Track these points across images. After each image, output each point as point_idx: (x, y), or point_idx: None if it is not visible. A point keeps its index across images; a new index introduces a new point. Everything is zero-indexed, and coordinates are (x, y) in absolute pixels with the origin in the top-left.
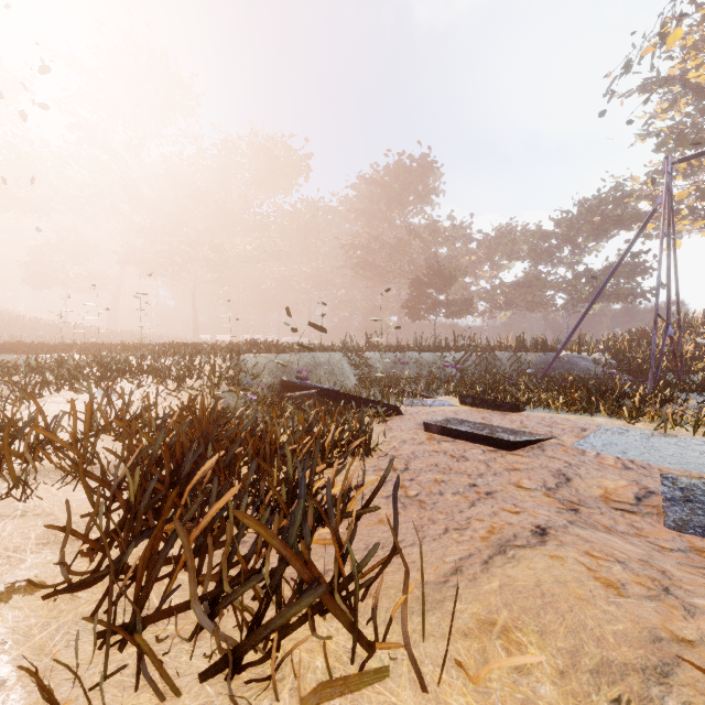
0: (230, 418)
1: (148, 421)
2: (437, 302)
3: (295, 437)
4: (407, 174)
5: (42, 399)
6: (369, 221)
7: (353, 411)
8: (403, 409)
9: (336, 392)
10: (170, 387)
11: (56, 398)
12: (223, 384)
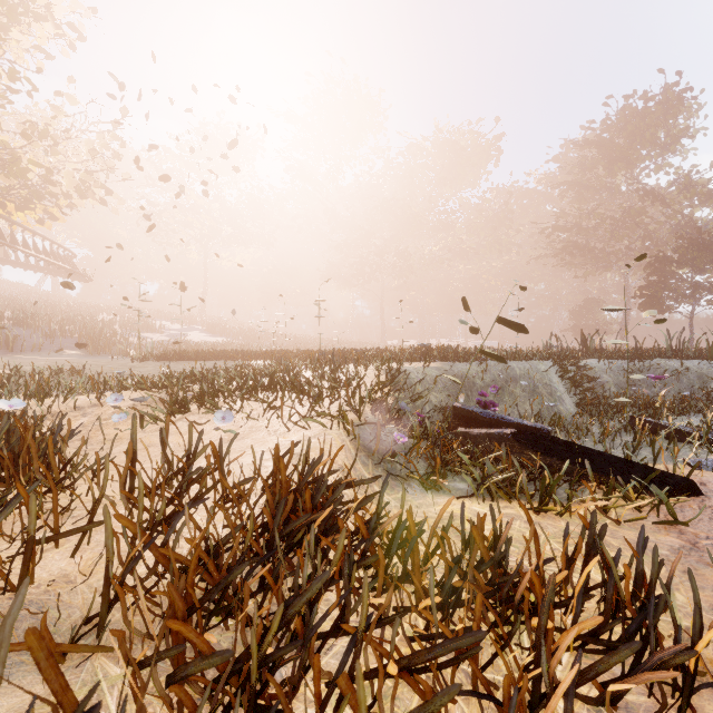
0: (318, 515)
1: (110, 536)
2: (697, 285)
3: (436, 706)
4: (638, 120)
5: (182, 415)
6: (579, 195)
7: (591, 489)
8: (692, 475)
9: (549, 438)
10: (306, 409)
11: (193, 415)
12: (367, 410)
